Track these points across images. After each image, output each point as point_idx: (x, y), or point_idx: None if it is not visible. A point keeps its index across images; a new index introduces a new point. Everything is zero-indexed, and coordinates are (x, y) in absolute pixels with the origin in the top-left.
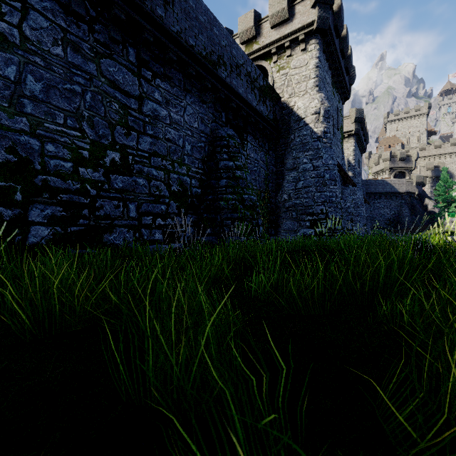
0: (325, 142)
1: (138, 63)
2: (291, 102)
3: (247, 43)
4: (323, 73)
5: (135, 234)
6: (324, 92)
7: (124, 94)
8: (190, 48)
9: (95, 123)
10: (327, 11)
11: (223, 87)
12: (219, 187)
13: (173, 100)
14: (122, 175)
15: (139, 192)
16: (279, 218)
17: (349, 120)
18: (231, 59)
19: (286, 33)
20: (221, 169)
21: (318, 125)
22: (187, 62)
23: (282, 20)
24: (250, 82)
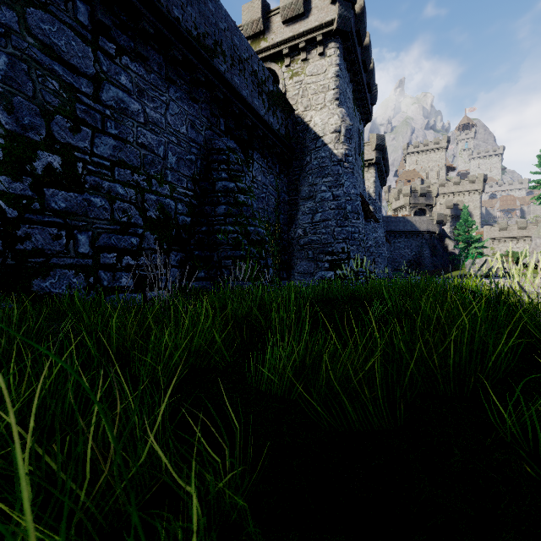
0: (347, 167)
1: (93, 28)
2: (306, 117)
3: (253, 38)
4: (344, 84)
5: (88, 278)
6: (345, 107)
7: (69, 69)
8: (174, 21)
9: (15, 105)
10: (349, 9)
11: (221, 84)
12: (216, 216)
13: (150, 91)
14: (66, 190)
15: (94, 217)
16: (292, 258)
17: (369, 146)
18: (232, 49)
19: (300, 31)
20: (219, 192)
21: (338, 146)
22: (169, 40)
23: (296, 14)
24: (257, 84)
